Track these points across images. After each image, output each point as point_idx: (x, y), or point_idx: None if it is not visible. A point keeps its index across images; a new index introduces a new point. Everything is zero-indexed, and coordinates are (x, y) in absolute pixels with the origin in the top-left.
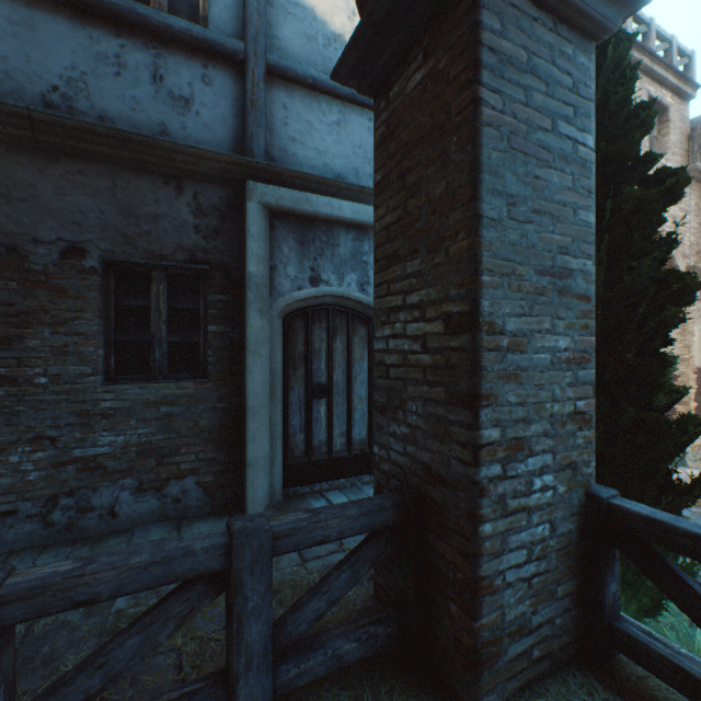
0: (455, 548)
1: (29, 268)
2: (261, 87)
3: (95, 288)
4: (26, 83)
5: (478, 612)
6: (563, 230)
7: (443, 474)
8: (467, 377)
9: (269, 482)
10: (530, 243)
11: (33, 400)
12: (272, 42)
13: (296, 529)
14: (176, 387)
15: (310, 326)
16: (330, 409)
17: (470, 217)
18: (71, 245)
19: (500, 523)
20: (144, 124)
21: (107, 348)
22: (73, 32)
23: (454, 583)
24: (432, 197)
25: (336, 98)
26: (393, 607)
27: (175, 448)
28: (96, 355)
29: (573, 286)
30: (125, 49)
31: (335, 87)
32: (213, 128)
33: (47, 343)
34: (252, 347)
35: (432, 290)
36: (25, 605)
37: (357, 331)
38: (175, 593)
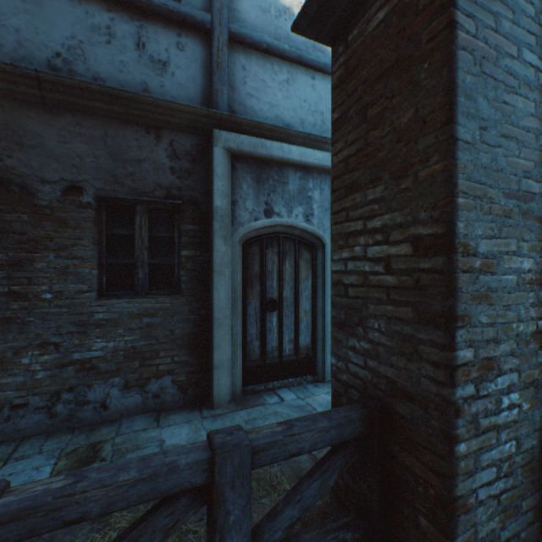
0: (425, 464)
1: (37, 204)
2: (224, 51)
3: (90, 220)
4: (35, 51)
5: (453, 532)
6: (527, 155)
7: (410, 391)
8: (441, 298)
9: (231, 381)
10: (499, 167)
11: (40, 312)
12: (233, 14)
13: (272, 443)
14: (156, 301)
15: (264, 251)
16: (280, 320)
17: (445, 140)
18: (71, 184)
19: (473, 442)
20: (129, 83)
21: (100, 270)
22: (73, 8)
23: (424, 498)
24: (397, 126)
25: (286, 60)
26: (357, 511)
27: (155, 352)
28: (91, 275)
29: (535, 209)
30: (114, 22)
31: (285, 50)
32: (185, 86)
33: (52, 265)
34: (217, 269)
35: (397, 214)
36: (17, 526)
37: (303, 255)
38: (161, 506)
